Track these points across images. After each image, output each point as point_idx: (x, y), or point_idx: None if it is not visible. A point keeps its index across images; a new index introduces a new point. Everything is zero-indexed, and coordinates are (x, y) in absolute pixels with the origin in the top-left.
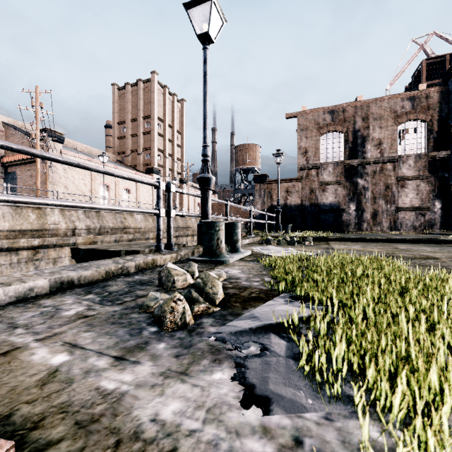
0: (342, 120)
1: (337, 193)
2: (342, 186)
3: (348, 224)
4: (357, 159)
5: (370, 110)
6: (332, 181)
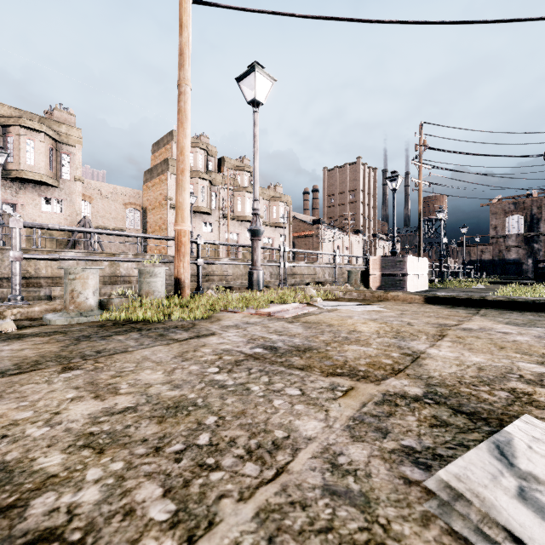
0: (522, 208)
1: (519, 253)
2: (522, 248)
3: (527, 272)
4: (532, 233)
5: (543, 202)
6: (514, 246)
